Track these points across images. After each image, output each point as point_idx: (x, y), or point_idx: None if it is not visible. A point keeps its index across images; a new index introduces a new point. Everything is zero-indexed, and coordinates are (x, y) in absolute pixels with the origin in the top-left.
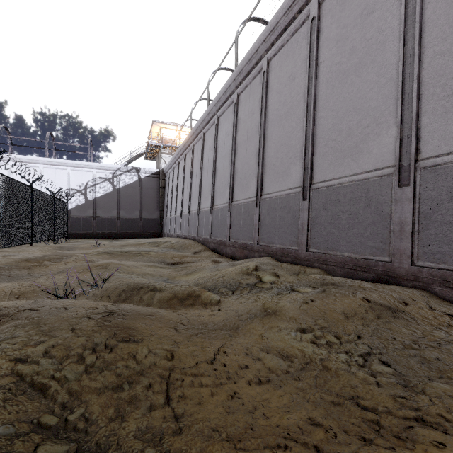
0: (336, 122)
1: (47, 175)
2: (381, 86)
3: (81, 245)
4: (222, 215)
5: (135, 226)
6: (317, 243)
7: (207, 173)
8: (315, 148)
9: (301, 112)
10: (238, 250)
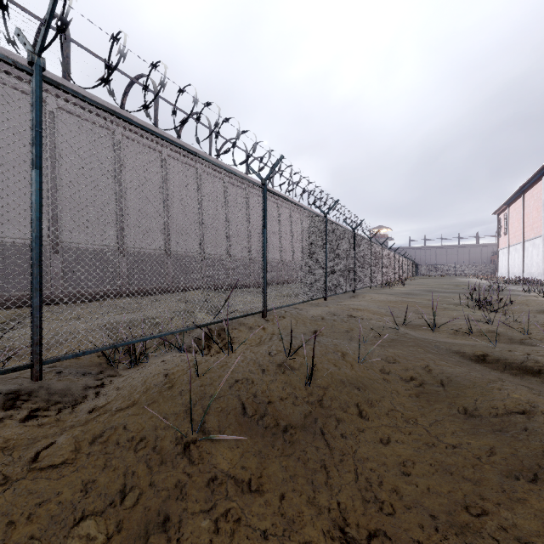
0: None
1: None
2: None
3: None
4: None
5: None
6: None
7: None
8: None
9: None
10: None
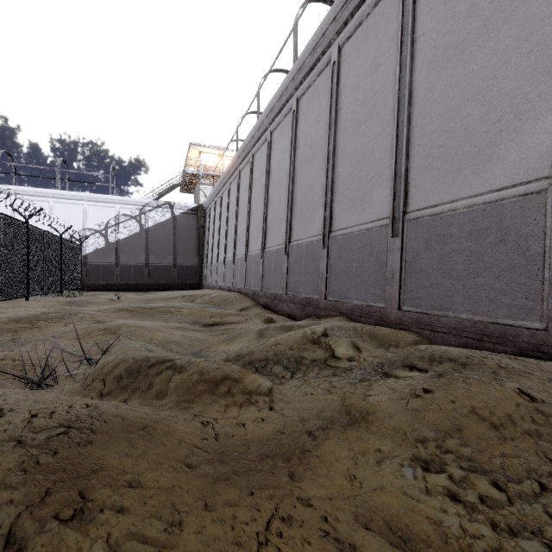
0: (445, 119)
1: (59, 212)
2: (522, 56)
3: (97, 300)
4: (277, 260)
5: (168, 275)
6: (415, 299)
7: (257, 206)
8: (411, 160)
9: (389, 112)
10: (298, 307)
